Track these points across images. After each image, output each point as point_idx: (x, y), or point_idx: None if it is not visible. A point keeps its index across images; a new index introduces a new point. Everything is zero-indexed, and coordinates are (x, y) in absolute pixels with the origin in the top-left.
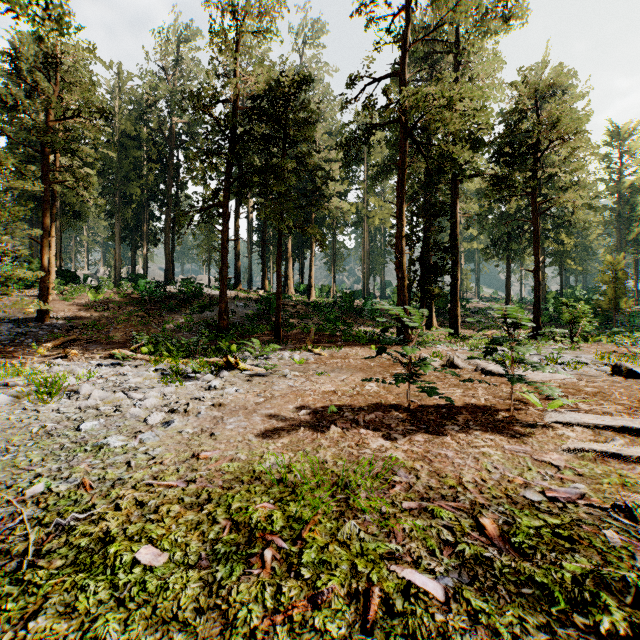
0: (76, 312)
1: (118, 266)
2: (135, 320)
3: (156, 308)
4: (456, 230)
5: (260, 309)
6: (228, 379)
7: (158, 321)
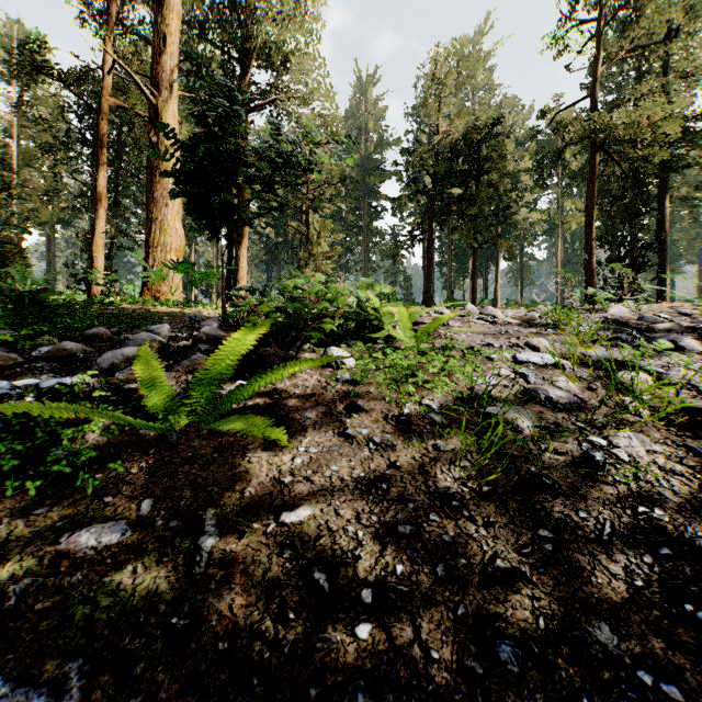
0: None
1: None
2: None
3: None
4: (663, 226)
5: None
6: None
7: None
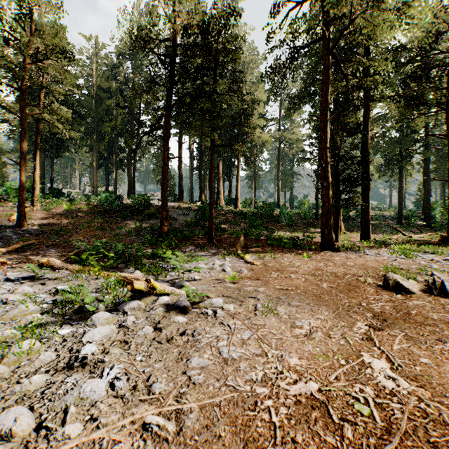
0: (50, 219)
1: (95, 185)
2: (95, 226)
3: (114, 216)
4: (367, 146)
5: (196, 217)
6: (130, 320)
7: (113, 227)
